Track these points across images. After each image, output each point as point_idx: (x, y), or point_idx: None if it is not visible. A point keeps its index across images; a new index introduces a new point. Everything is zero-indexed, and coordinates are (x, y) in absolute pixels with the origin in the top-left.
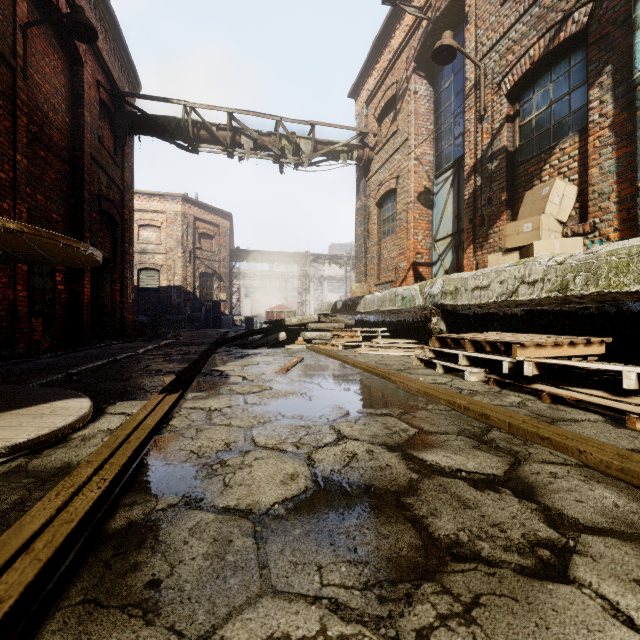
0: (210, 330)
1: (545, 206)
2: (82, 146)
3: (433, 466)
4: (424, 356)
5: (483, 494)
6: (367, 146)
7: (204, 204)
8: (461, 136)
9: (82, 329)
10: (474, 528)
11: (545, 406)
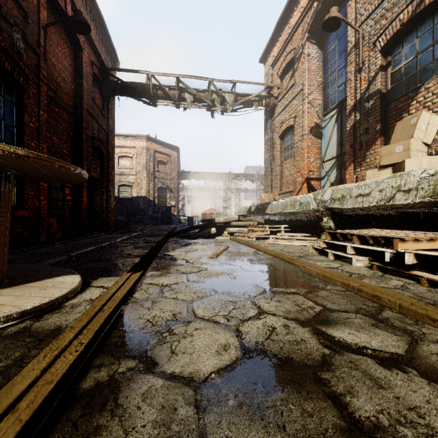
0: (164, 226)
1: (413, 132)
2: (82, 104)
3: (341, 342)
4: (318, 246)
5: (392, 373)
6: (272, 96)
7: (160, 141)
8: (343, 84)
9: (82, 225)
10: (392, 411)
11: (425, 289)
